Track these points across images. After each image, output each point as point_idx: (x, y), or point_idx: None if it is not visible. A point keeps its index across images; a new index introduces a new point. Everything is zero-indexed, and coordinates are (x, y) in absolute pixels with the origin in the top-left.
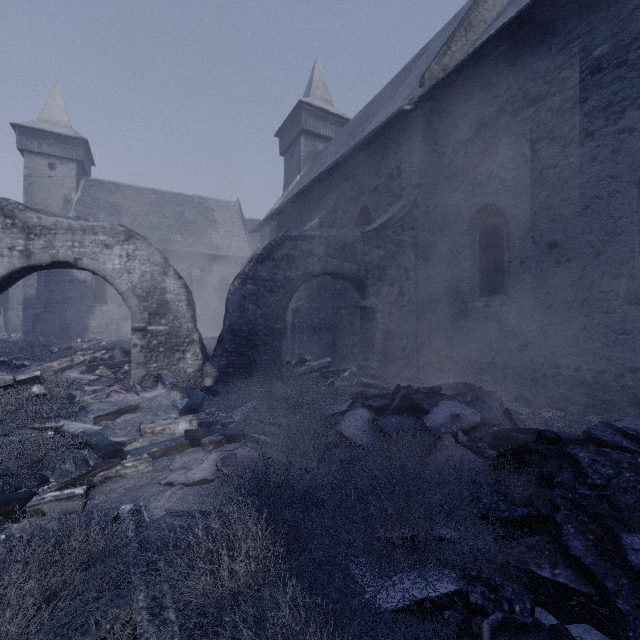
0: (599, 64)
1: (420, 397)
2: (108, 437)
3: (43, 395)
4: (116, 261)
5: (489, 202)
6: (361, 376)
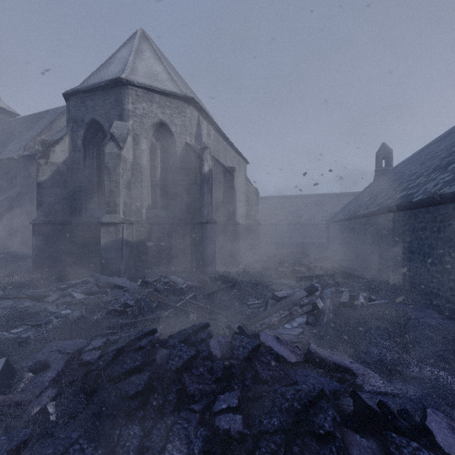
0: None
1: None
2: None
3: None
4: None
5: None
6: None
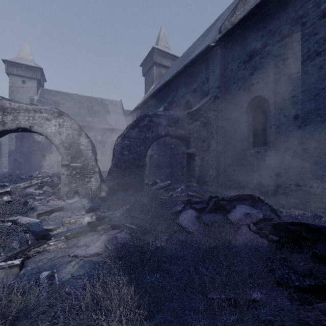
0: (324, 13)
1: (224, 203)
2: (44, 226)
3: (10, 201)
4: (53, 128)
5: (258, 94)
6: (187, 191)
